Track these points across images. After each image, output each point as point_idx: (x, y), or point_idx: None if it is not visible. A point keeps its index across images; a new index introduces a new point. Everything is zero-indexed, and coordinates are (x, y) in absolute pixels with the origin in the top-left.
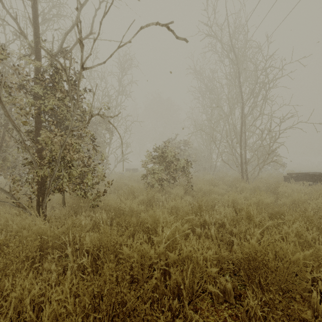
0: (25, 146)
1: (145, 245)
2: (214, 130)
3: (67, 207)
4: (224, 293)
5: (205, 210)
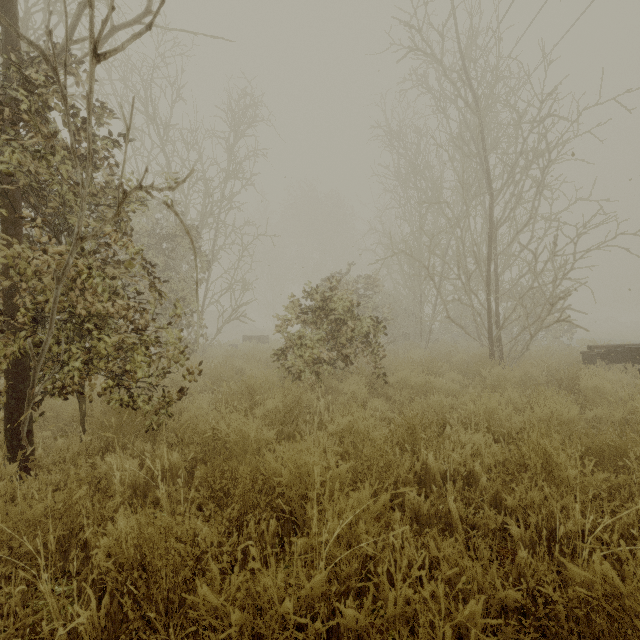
0: None
1: (267, 578)
2: (432, 253)
3: (88, 430)
4: None
5: (422, 437)
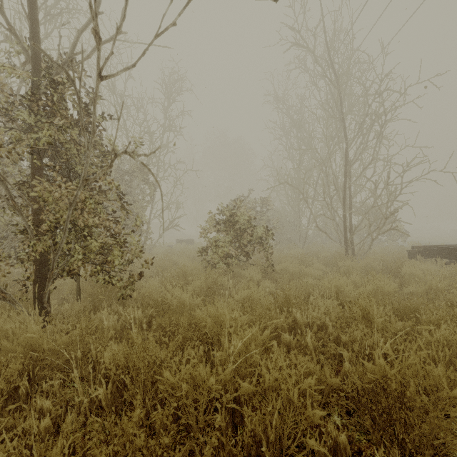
0: (14, 205)
1: (201, 368)
2: (305, 183)
3: (82, 298)
4: (334, 450)
5: (294, 303)
